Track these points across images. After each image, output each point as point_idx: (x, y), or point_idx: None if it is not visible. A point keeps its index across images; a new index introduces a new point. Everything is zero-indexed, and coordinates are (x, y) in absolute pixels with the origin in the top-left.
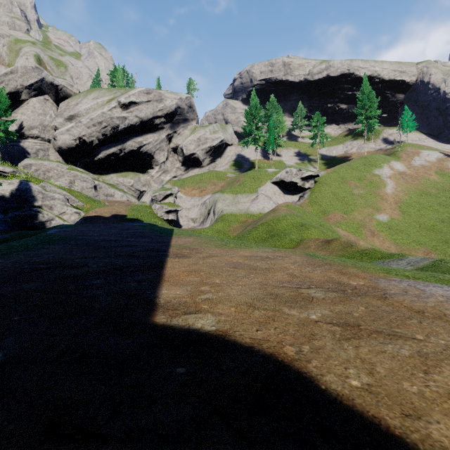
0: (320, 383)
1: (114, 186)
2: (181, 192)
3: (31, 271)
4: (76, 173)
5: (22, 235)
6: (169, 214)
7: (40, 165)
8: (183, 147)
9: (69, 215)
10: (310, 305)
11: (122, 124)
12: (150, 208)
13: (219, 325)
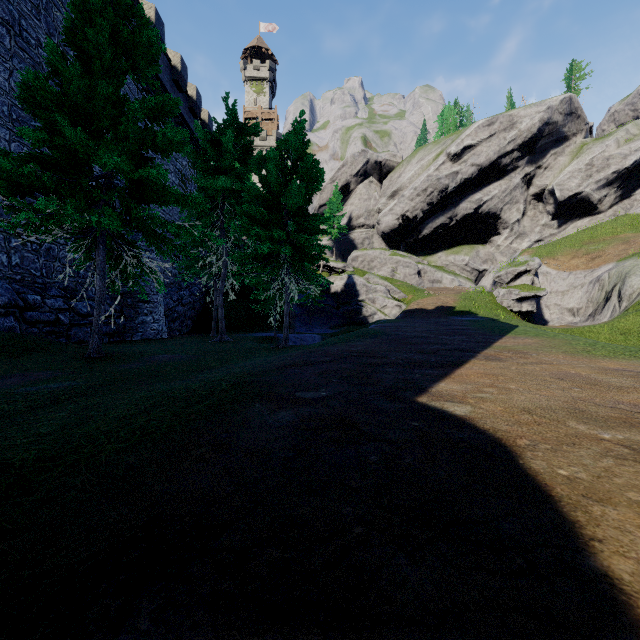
0: (522, 460)
1: (442, 268)
2: (547, 265)
3: (347, 357)
4: (399, 258)
5: (350, 330)
6: (522, 303)
7: (365, 256)
8: (553, 188)
9: (390, 309)
10: (623, 428)
11: (452, 183)
12: (490, 295)
13: (471, 413)
